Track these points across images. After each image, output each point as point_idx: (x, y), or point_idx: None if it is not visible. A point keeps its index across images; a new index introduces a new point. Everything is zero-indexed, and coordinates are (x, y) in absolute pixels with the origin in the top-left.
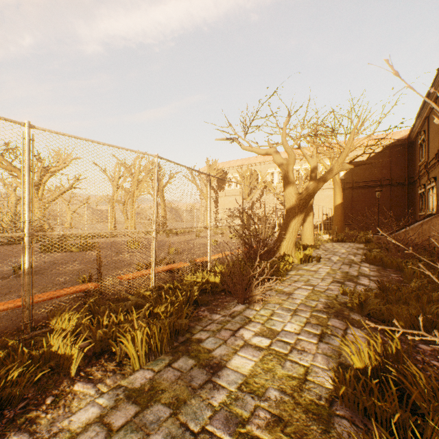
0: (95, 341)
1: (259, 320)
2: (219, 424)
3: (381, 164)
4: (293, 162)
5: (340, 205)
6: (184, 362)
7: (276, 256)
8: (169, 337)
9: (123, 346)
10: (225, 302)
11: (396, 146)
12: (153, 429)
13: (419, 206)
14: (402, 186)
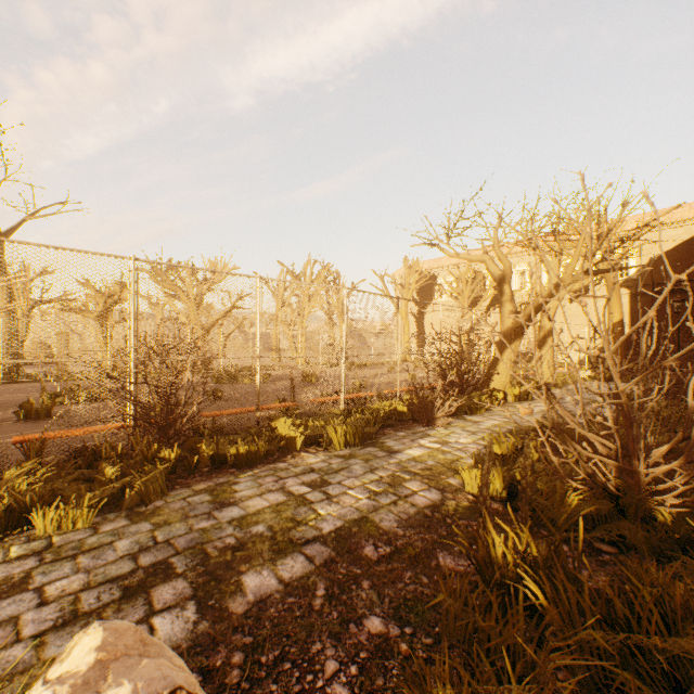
0: (305, 436)
1: (437, 436)
2: (392, 467)
3: None
4: (510, 273)
5: (619, 324)
6: (371, 449)
7: (482, 391)
8: (360, 436)
9: (329, 434)
10: (411, 426)
11: None
12: (354, 465)
13: None
14: None
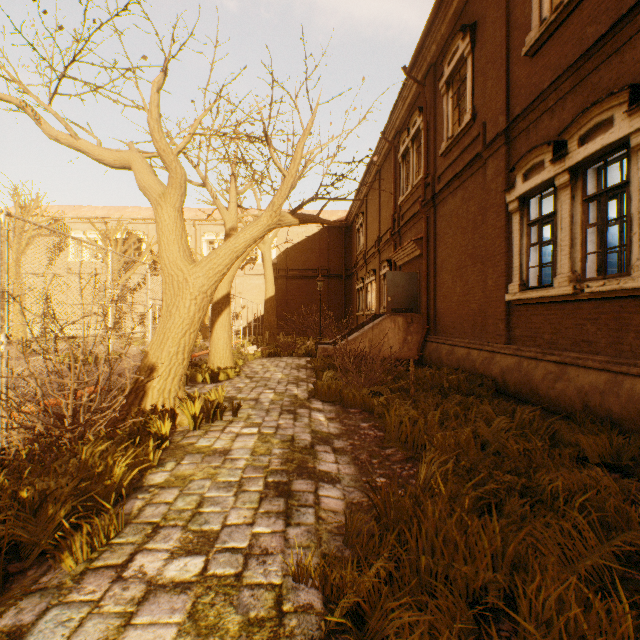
0: None
1: None
2: None
3: (319, 248)
4: (182, 190)
5: (273, 299)
6: None
7: (124, 427)
8: None
9: None
10: None
11: (334, 228)
12: None
13: (357, 304)
14: (341, 279)
